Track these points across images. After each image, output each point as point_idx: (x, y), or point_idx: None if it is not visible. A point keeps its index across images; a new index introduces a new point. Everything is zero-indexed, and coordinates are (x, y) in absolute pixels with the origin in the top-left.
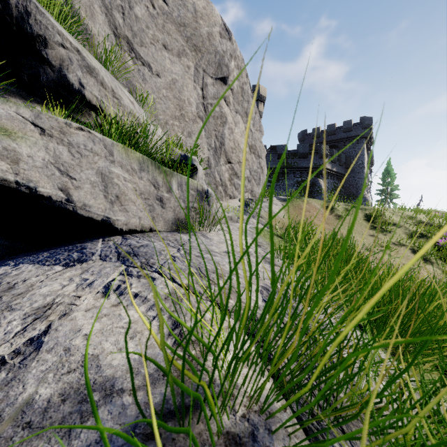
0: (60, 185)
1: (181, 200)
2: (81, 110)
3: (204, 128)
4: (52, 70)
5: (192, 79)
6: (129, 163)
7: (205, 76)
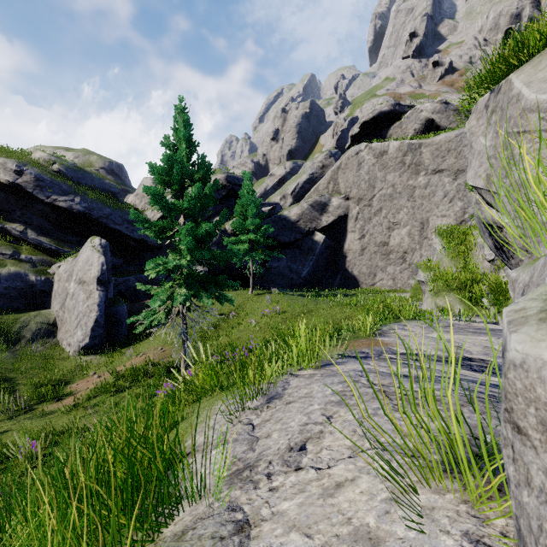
0: None
1: None
2: None
3: None
4: None
5: None
6: None
7: None
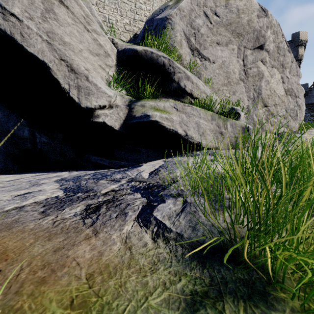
0: (184, 129)
1: (232, 133)
2: (184, 97)
3: (244, 86)
4: (175, 84)
5: (235, 56)
6: (206, 117)
7: (245, 50)
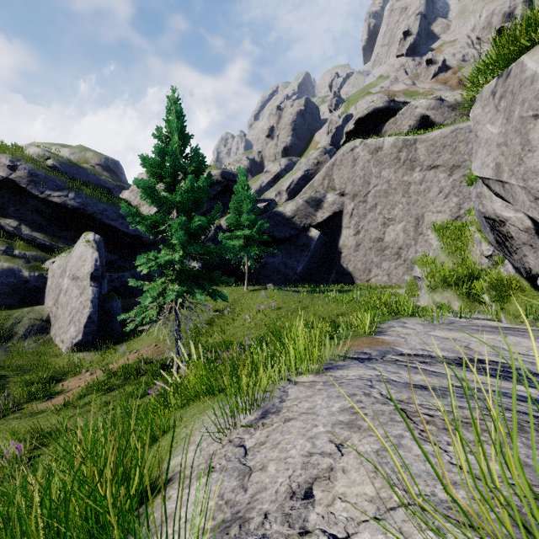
0: None
1: None
2: None
3: None
4: None
5: None
6: None
7: None
